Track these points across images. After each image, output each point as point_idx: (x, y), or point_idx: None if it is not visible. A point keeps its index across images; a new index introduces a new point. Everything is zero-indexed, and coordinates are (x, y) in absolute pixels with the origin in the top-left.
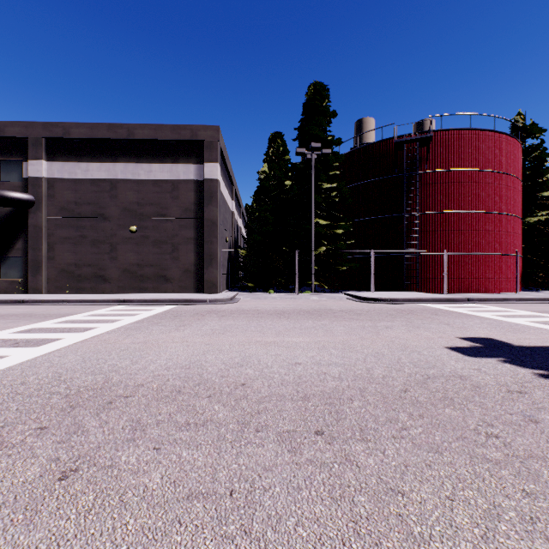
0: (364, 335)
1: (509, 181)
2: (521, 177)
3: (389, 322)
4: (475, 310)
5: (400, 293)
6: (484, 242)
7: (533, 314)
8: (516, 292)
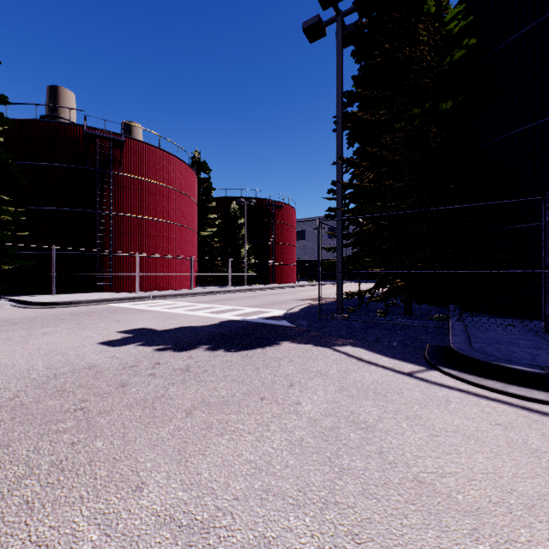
0: (3, 348)
1: (188, 201)
2: (196, 200)
3: (52, 328)
4: (153, 305)
5: (89, 295)
6: (170, 247)
7: (191, 304)
8: (192, 288)
